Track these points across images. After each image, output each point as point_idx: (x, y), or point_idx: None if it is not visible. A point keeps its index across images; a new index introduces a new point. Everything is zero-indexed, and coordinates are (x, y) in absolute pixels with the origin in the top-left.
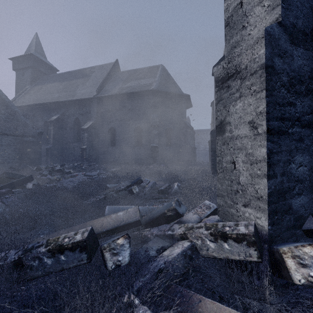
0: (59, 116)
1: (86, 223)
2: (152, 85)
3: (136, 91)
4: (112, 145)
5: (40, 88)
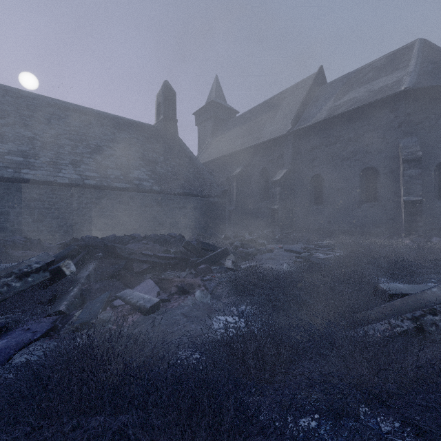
0: (243, 168)
1: None
2: (402, 82)
3: (366, 104)
4: (316, 204)
5: (221, 138)
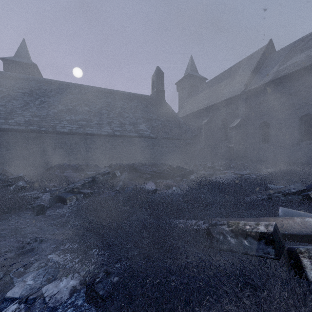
0: (209, 119)
1: (260, 219)
2: None
3: (303, 67)
4: (264, 142)
5: (194, 99)
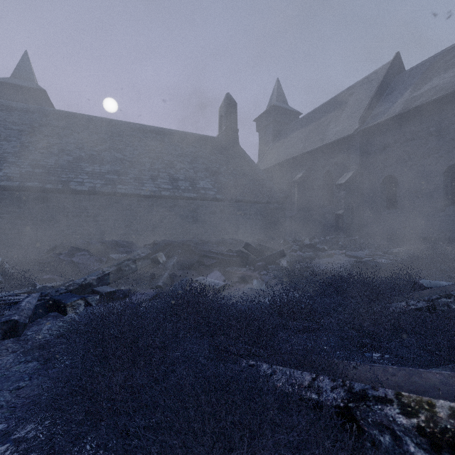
0: (304, 173)
1: None
2: None
3: (451, 92)
4: (389, 207)
5: (282, 143)
